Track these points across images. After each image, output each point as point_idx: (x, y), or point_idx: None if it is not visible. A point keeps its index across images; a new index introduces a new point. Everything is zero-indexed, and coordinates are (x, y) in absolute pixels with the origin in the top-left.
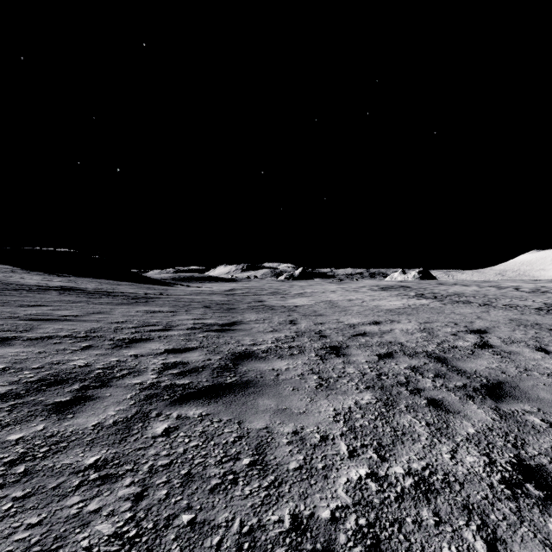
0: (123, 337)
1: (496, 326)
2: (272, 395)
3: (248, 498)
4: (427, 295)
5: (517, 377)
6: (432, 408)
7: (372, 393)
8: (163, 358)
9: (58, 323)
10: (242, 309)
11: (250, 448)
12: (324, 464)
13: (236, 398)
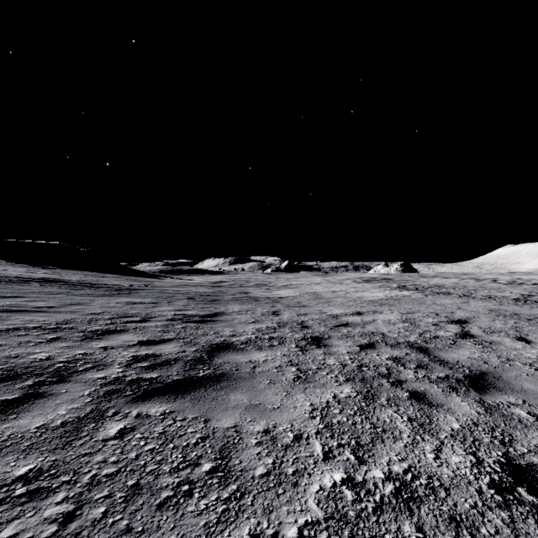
0: (96, 329)
1: (476, 316)
2: (246, 389)
3: (202, 515)
4: (409, 287)
5: (499, 367)
6: (414, 401)
7: (352, 386)
8: (134, 350)
9: (29, 315)
10: (226, 300)
11: (213, 450)
12: (295, 468)
13: (206, 392)
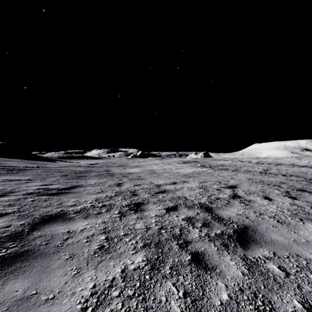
0: None
1: (241, 183)
2: (36, 271)
3: None
4: (206, 165)
5: (255, 221)
6: (194, 266)
7: (145, 253)
8: None
9: None
10: (91, 176)
11: None
12: None
13: None
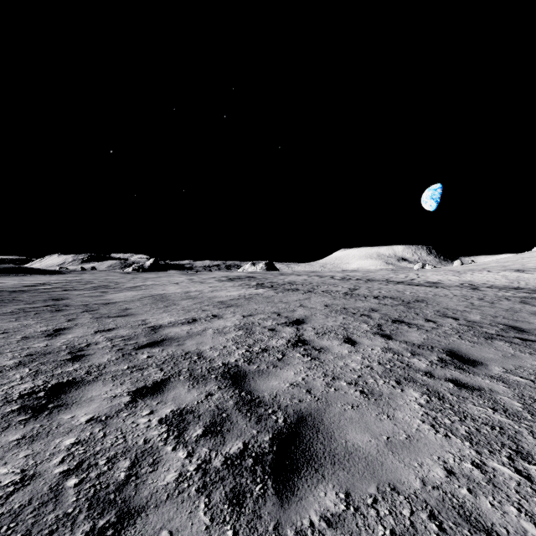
0: None
1: (313, 314)
2: None
3: None
4: (266, 284)
5: (323, 397)
6: None
7: None
8: None
9: None
10: None
11: None
12: None
13: None
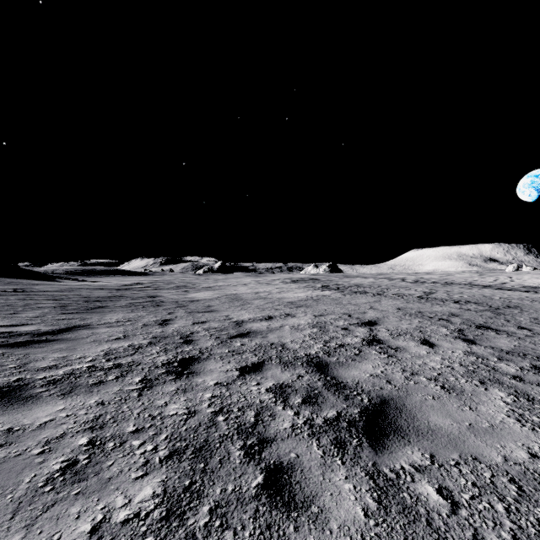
0: None
1: (385, 316)
2: None
3: None
4: (331, 286)
5: (403, 388)
6: (265, 501)
7: (165, 475)
8: None
9: None
10: (116, 307)
11: None
12: None
13: None
